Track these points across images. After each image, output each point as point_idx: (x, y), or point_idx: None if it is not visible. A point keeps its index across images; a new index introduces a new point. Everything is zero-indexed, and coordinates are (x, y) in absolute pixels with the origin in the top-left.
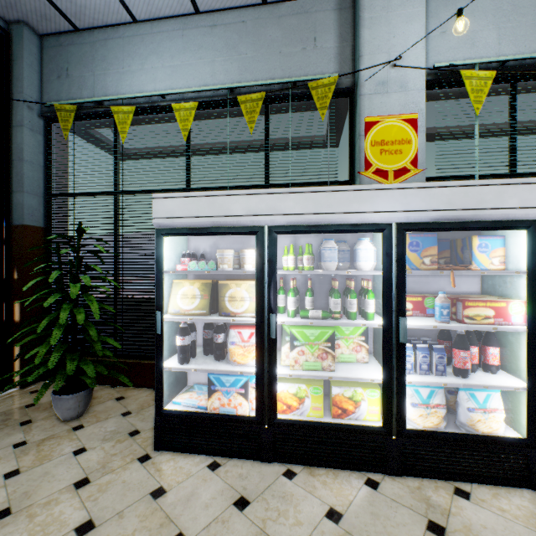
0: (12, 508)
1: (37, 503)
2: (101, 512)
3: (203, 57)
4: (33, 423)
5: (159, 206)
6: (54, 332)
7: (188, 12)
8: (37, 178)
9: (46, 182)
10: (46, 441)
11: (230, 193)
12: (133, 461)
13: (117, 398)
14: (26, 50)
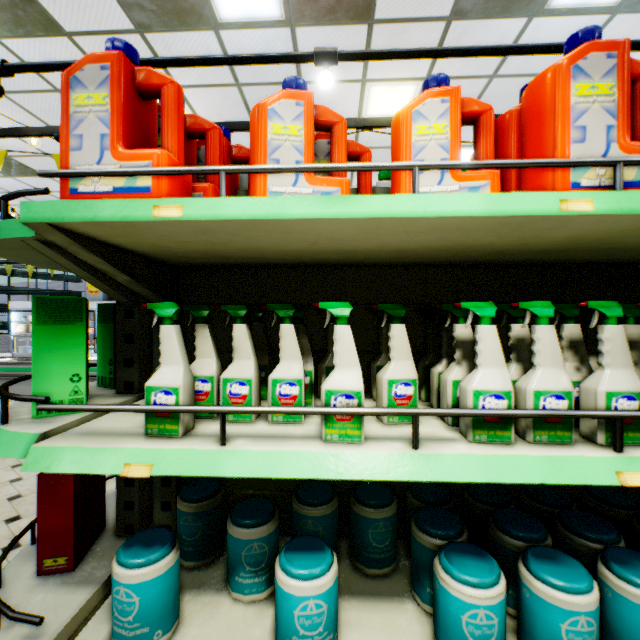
0: None
1: None
2: None
3: None
4: None
5: (11, 304)
6: None
7: None
8: None
9: None
10: None
11: (29, 302)
12: None
13: None
14: None
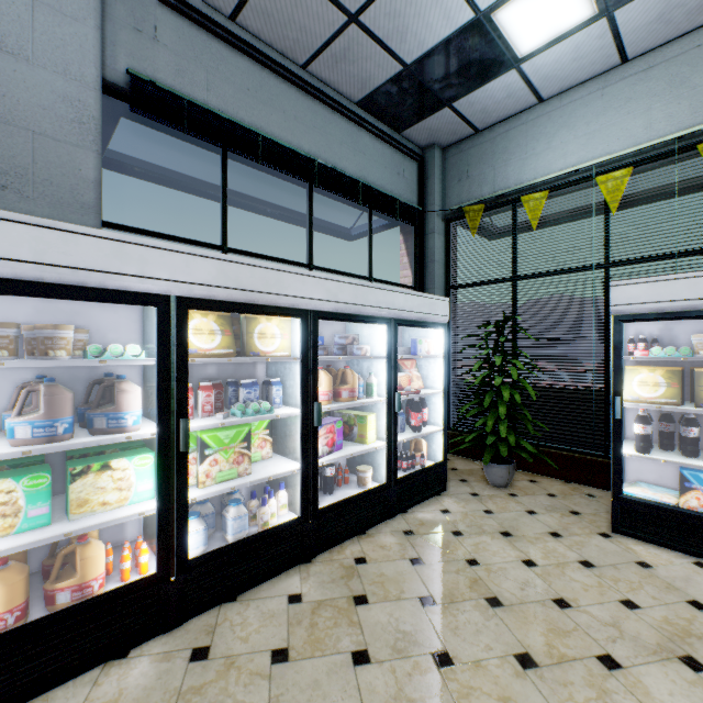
0: (510, 533)
1: (527, 536)
2: (592, 558)
3: (632, 110)
4: (469, 482)
5: (618, 293)
6: (499, 407)
7: (611, 67)
8: (441, 275)
9: (445, 276)
10: (493, 498)
11: None
12: (593, 534)
13: (529, 480)
14: (435, 167)
